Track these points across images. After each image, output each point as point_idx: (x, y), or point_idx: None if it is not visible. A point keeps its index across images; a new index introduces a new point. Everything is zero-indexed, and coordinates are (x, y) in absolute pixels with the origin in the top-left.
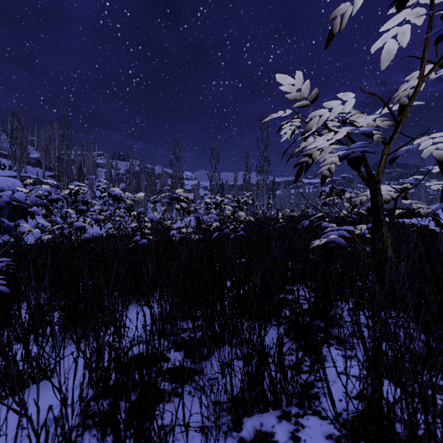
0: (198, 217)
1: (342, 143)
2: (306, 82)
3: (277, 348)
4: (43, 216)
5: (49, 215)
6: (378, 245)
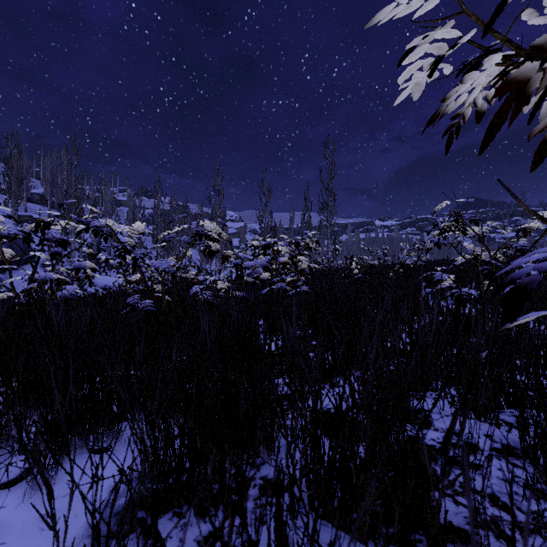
0: (238, 265)
1: None
2: None
3: None
4: (43, 266)
5: (5, 262)
6: None
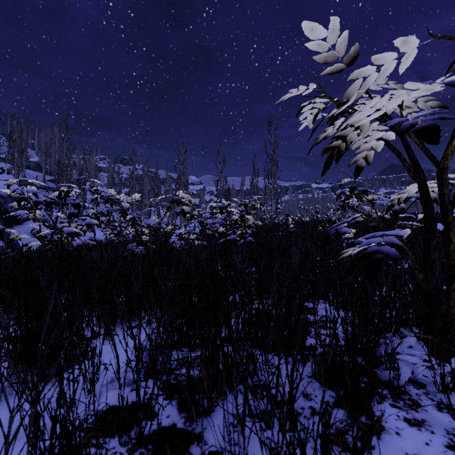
0: (202, 222)
1: (392, 118)
2: (344, 33)
3: (305, 400)
4: (42, 221)
5: (37, 220)
6: (435, 255)
